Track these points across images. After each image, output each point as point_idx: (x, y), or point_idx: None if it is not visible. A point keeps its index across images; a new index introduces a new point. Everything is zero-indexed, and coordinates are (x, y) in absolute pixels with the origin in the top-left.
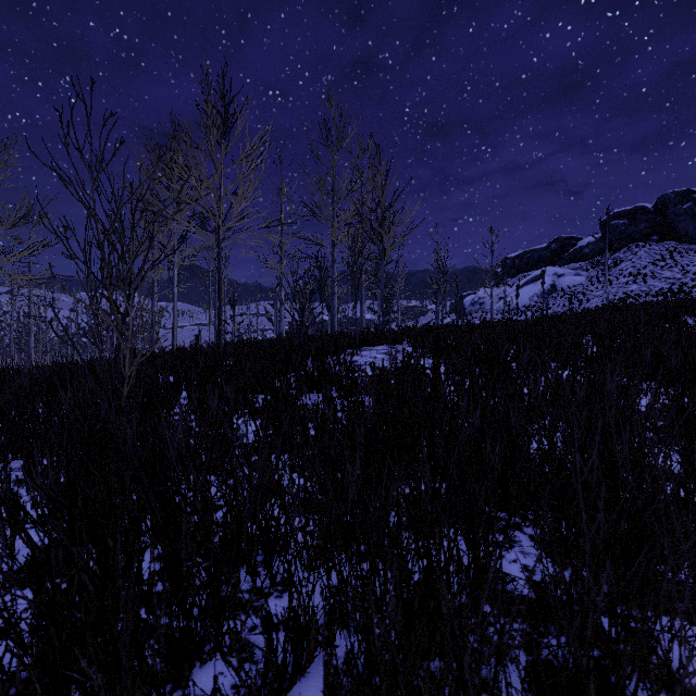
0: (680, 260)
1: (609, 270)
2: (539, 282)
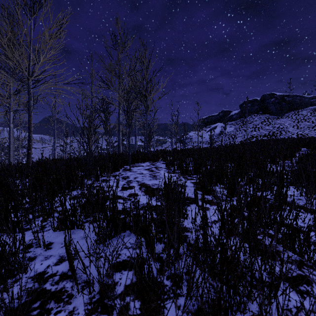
0: (271, 122)
1: (243, 125)
2: (216, 129)
